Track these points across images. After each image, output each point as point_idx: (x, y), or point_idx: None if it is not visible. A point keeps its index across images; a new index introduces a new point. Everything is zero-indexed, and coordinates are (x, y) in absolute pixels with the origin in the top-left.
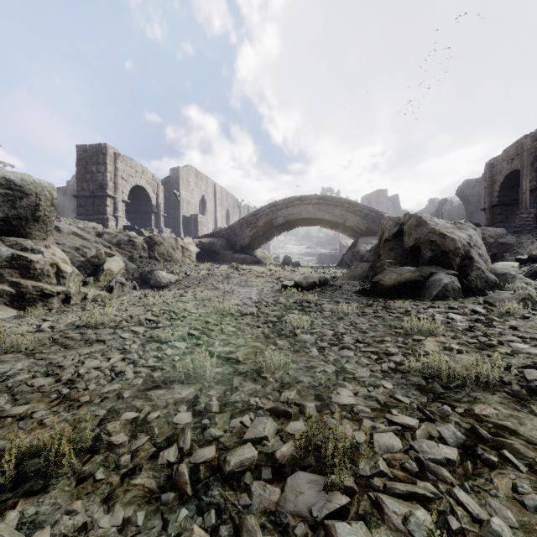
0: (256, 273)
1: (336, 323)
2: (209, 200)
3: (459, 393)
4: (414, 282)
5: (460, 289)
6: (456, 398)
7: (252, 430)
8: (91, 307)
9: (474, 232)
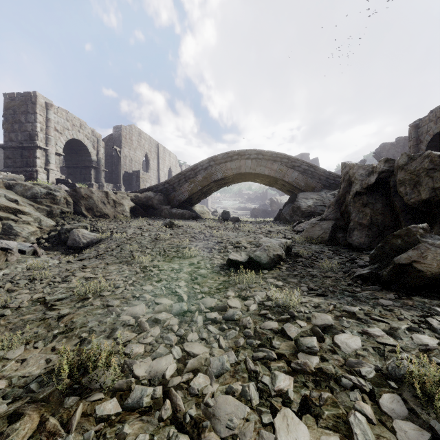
0: (192, 233)
1: None
2: (152, 158)
3: None
4: None
5: None
6: None
7: None
8: None
9: None
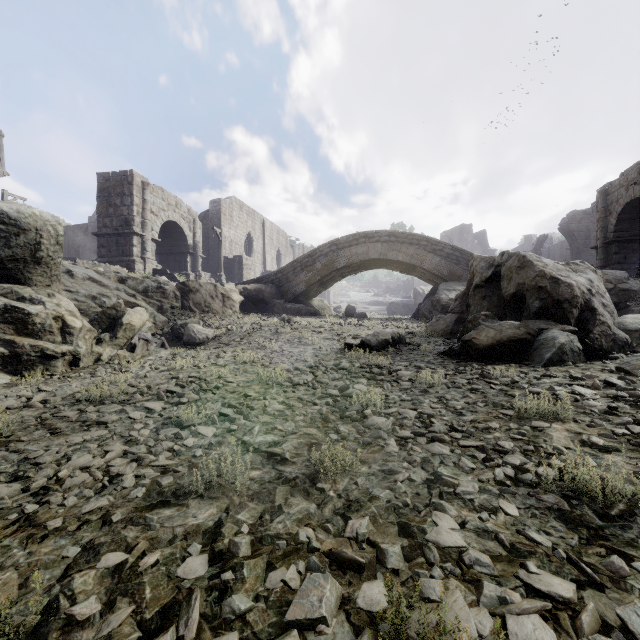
0: (312, 328)
1: (419, 399)
2: (256, 238)
3: (628, 529)
4: (518, 341)
5: (581, 350)
6: (625, 538)
7: (301, 600)
8: (102, 372)
9: (595, 276)
